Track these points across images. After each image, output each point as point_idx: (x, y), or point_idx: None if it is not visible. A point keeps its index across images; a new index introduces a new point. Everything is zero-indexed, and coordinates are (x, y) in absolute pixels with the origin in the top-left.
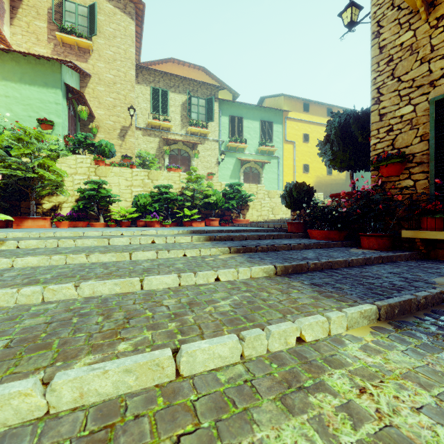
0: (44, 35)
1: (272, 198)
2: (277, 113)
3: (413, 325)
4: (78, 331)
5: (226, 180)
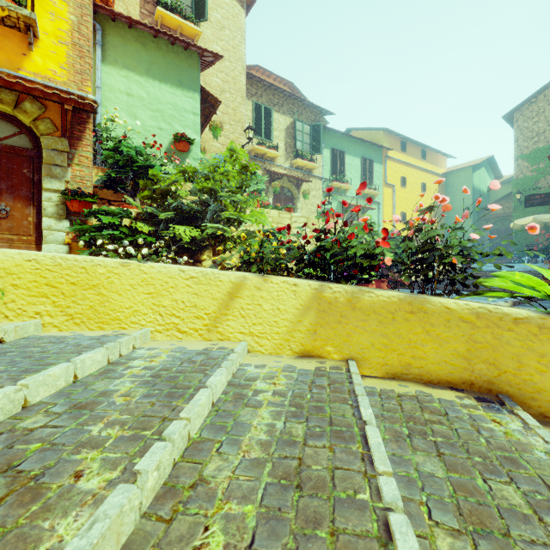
0: (136, 6)
1: None
2: (377, 150)
3: None
4: None
5: None
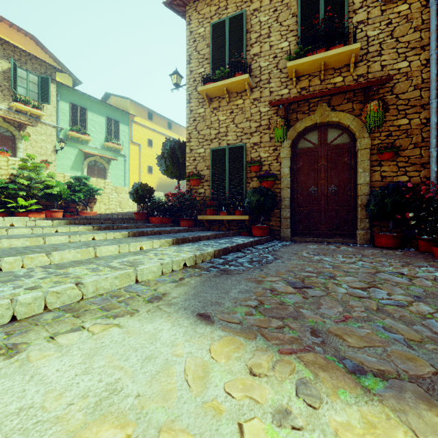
0: None
1: (120, 193)
2: (123, 114)
3: (184, 244)
4: (34, 251)
5: (66, 170)
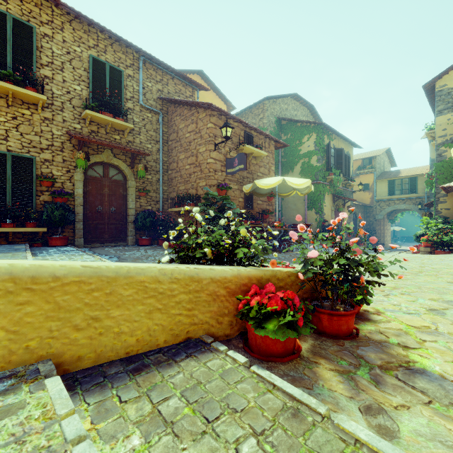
0: None
1: None
2: None
3: (38, 255)
4: None
5: None
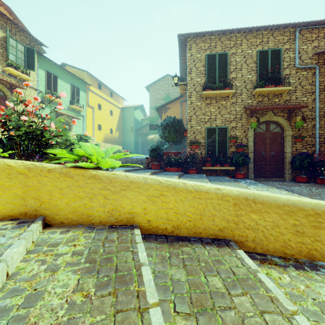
0: None
1: (100, 147)
2: (82, 83)
3: None
4: None
5: None
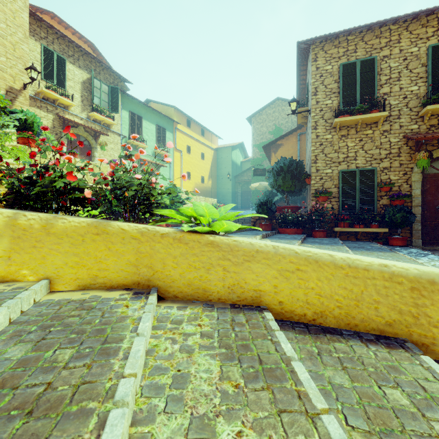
0: None
1: (191, 201)
2: (169, 122)
3: None
4: None
5: None
